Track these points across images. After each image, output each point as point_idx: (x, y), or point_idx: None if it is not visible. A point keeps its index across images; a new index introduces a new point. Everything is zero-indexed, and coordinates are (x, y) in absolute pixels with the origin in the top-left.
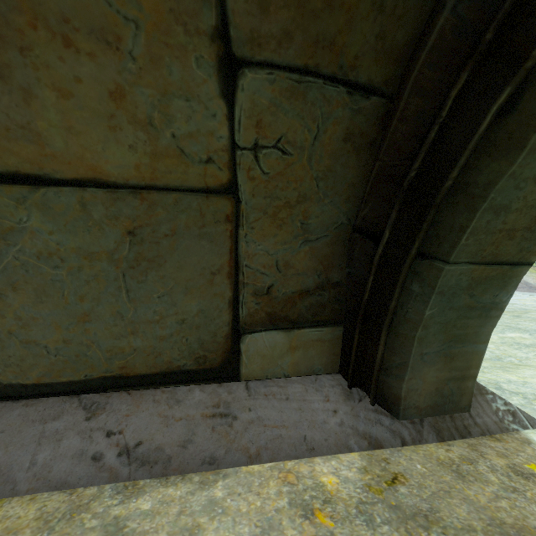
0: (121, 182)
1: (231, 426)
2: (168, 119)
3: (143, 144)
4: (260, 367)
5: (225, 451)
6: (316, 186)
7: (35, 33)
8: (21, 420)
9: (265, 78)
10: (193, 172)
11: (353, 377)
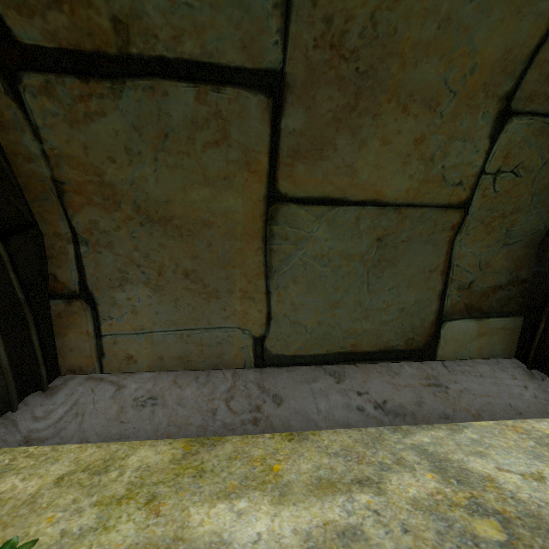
0: (391, 201)
1: (447, 393)
2: (445, 155)
3: (419, 174)
4: (452, 349)
5: (452, 411)
6: (530, 200)
7: (388, 105)
8: (291, 380)
9: (525, 122)
10: (443, 193)
11: (532, 360)
